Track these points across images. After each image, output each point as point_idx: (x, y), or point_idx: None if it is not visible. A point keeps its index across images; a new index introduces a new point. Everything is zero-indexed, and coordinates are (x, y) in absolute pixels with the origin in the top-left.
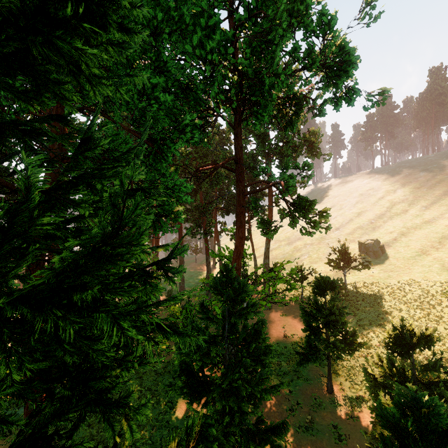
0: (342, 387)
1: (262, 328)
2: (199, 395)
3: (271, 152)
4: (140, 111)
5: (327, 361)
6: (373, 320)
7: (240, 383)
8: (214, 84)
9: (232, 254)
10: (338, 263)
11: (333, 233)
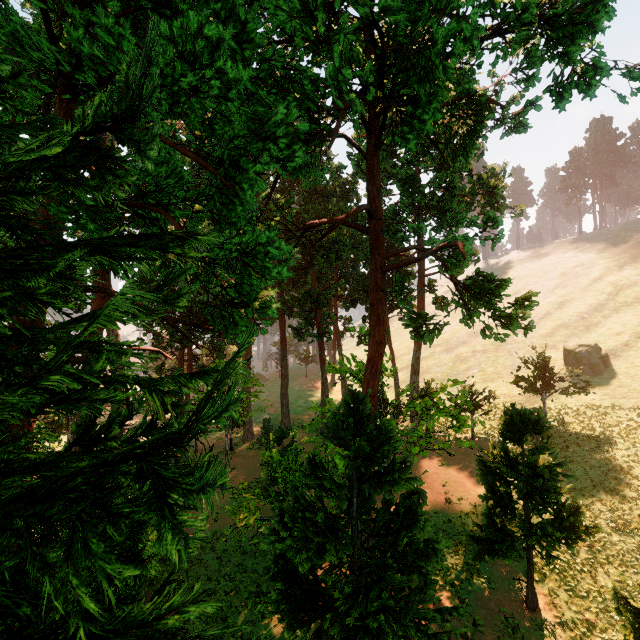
0: (553, 600)
1: (418, 505)
2: (307, 616)
3: (423, 207)
4: (205, 125)
5: (527, 555)
6: (599, 481)
7: (382, 620)
8: (333, 49)
9: (362, 367)
10: (533, 383)
11: (519, 334)
